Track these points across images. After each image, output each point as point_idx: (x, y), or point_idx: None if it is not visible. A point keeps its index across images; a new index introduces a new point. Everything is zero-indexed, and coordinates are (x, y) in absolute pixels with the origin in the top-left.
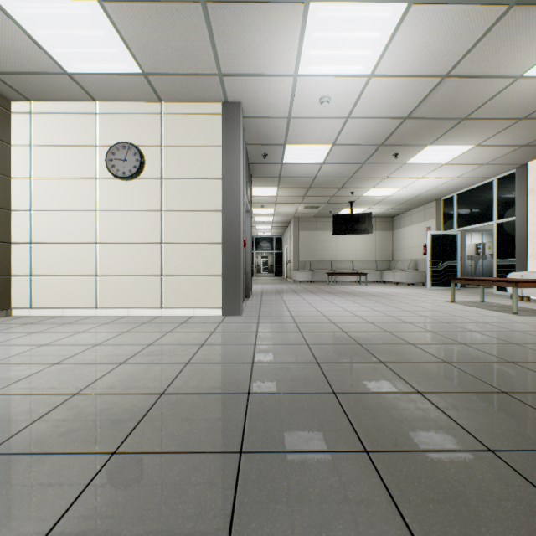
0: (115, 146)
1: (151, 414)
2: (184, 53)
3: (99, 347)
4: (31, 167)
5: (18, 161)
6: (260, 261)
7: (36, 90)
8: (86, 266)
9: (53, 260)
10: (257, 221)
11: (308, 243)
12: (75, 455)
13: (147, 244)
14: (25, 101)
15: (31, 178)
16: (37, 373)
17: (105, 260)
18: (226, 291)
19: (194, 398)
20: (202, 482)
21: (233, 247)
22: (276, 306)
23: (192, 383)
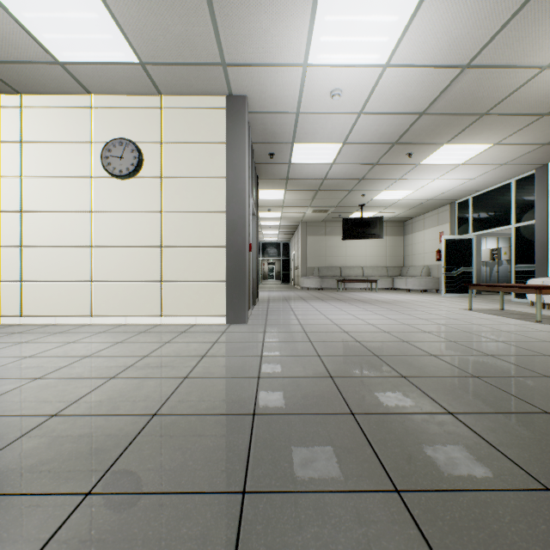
0: (112, 142)
1: (138, 440)
2: (184, 39)
3: (89, 360)
4: (21, 164)
5: (7, 158)
6: (266, 268)
7: (26, 81)
8: (80, 271)
9: (44, 264)
10: (263, 226)
11: (316, 248)
12: (40, 496)
13: (146, 248)
14: (15, 94)
15: (21, 177)
16: (14, 390)
17: (101, 265)
18: (230, 298)
19: (191, 420)
20: (194, 536)
21: (237, 251)
22: (284, 313)
23: (189, 402)
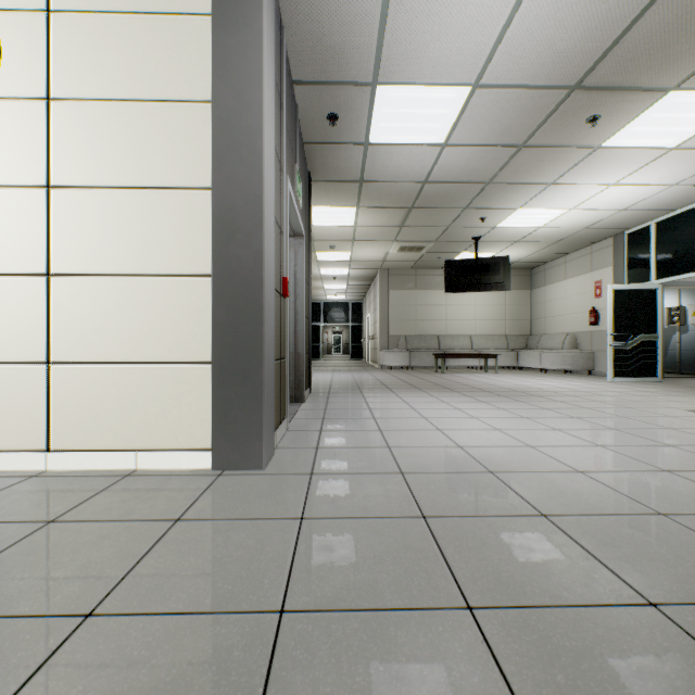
0: None
1: None
2: None
3: None
4: None
5: None
6: (330, 338)
7: None
8: None
9: None
10: (325, 275)
11: (403, 308)
12: None
13: (8, 278)
14: None
15: None
16: None
17: None
18: (223, 405)
19: None
20: None
21: (241, 285)
22: (357, 427)
23: None
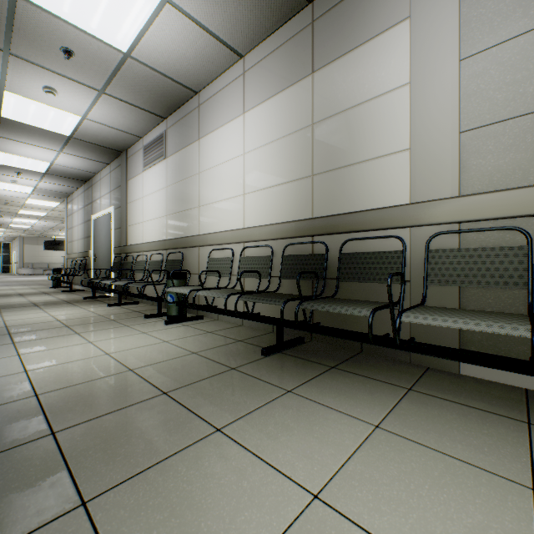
0: None
1: None
2: None
3: None
4: None
5: None
6: None
7: None
8: None
9: None
10: None
11: (32, 252)
12: None
13: None
14: None
15: None
16: None
17: None
18: None
19: None
20: None
21: None
22: (6, 279)
23: None
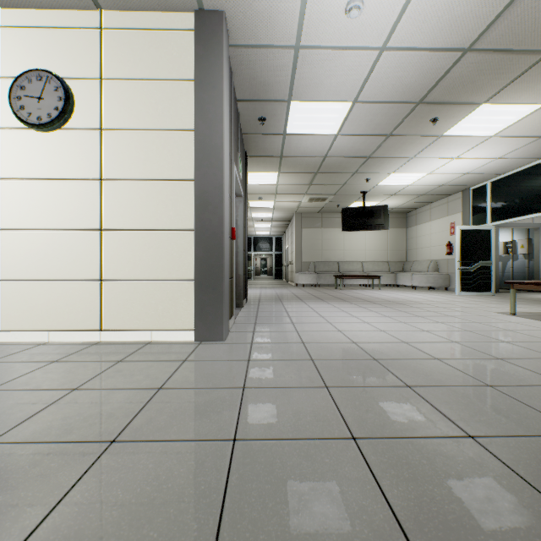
0: (26, 75)
1: None
2: None
3: None
4: None
5: None
6: (258, 263)
7: None
8: None
9: None
10: (255, 217)
11: (312, 242)
12: None
13: (78, 231)
14: None
15: None
16: None
17: (12, 256)
18: (201, 304)
19: None
20: None
21: (211, 235)
22: (278, 321)
23: None
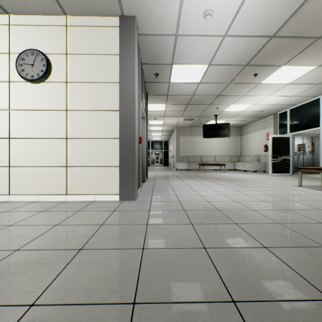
0: (25, 52)
1: None
2: None
3: None
4: None
5: None
6: (154, 156)
7: None
8: (0, 158)
9: None
10: (152, 130)
11: (186, 144)
12: None
13: (54, 139)
14: None
15: None
16: None
17: (17, 153)
18: (122, 180)
19: None
20: None
21: (128, 141)
22: (165, 190)
23: None
